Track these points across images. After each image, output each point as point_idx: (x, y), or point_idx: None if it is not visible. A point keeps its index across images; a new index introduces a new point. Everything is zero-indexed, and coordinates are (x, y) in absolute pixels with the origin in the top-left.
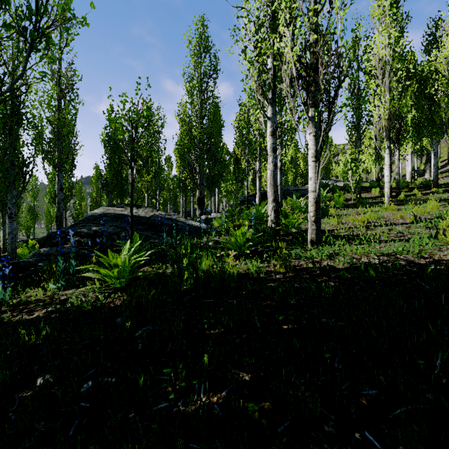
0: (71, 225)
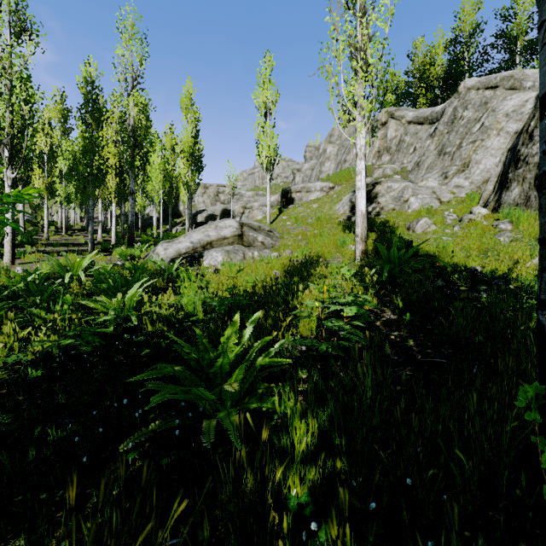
0: None
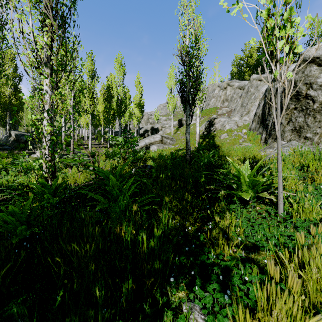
0: (22, 135)
